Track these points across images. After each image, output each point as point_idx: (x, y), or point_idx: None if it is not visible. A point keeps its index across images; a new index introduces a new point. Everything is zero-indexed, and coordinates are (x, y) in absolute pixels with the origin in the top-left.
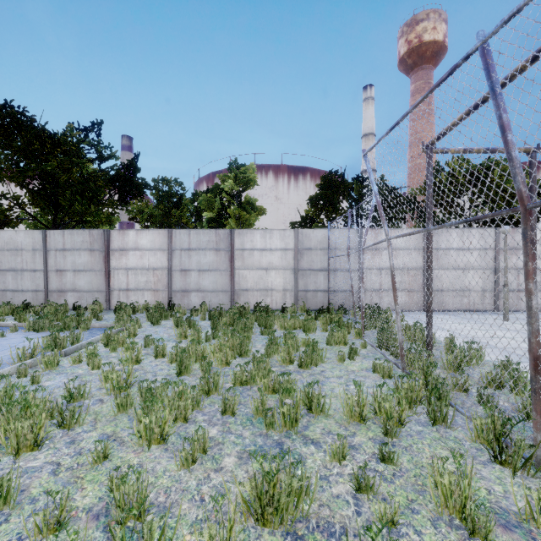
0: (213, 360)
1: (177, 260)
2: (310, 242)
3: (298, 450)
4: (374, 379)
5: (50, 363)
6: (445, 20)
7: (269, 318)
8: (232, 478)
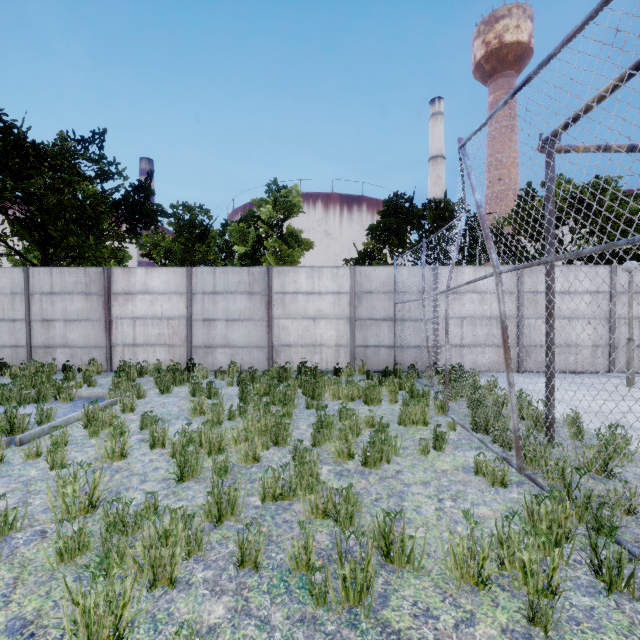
0: (234, 454)
1: (199, 307)
2: (371, 283)
3: None
4: (480, 486)
5: None
6: (530, 17)
7: (317, 384)
8: None
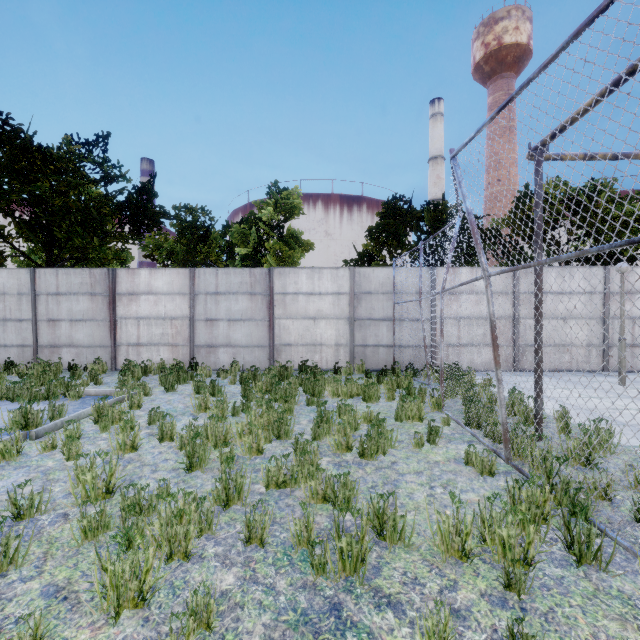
0: (239, 446)
1: (202, 307)
2: (370, 284)
3: (367, 622)
4: (469, 476)
5: (8, 451)
6: (529, 19)
7: (317, 382)
8: None
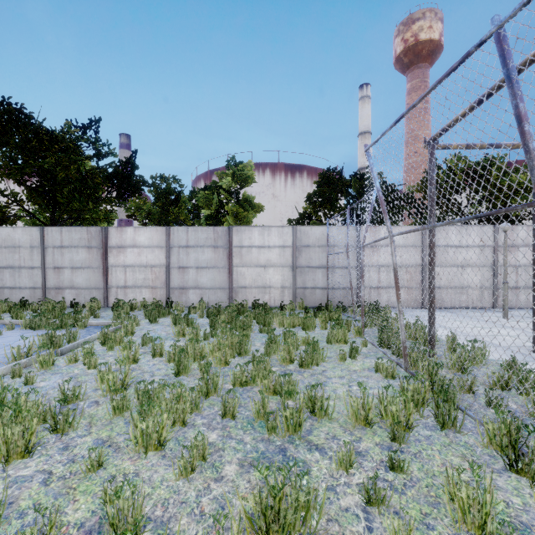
0: (212, 359)
1: (175, 257)
2: (308, 239)
3: (302, 457)
4: (377, 379)
5: (45, 362)
6: (440, 19)
7: (267, 315)
8: (233, 489)
